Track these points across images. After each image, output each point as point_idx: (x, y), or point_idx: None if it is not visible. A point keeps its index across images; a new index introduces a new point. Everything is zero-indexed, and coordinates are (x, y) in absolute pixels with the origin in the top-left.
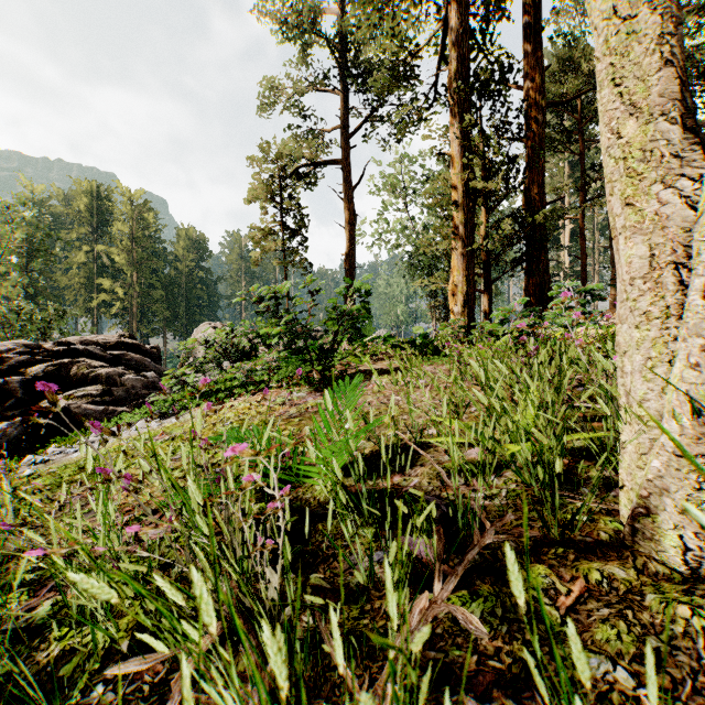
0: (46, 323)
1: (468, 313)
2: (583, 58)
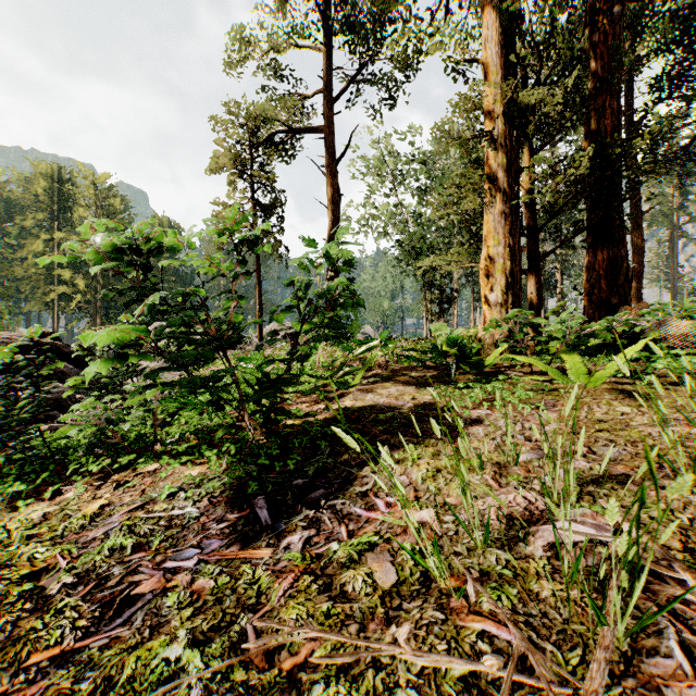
0: None
1: (513, 303)
2: None
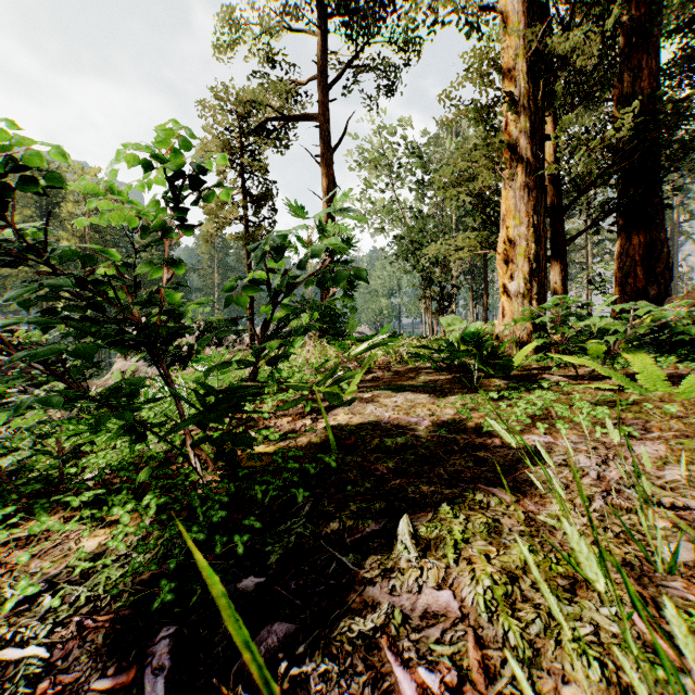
0: None
1: (537, 293)
2: None
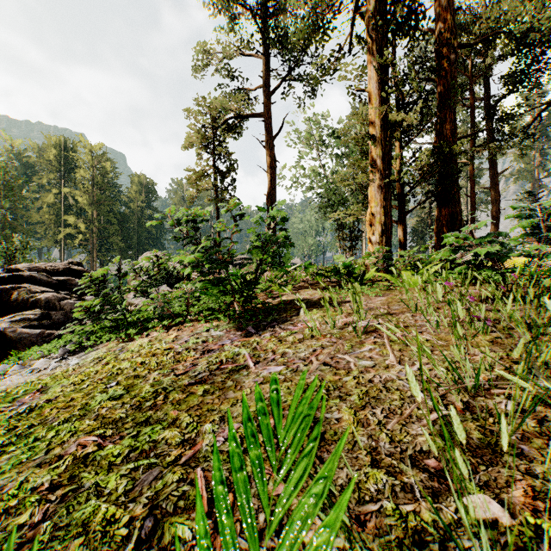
0: (12, 252)
1: (386, 242)
2: (473, 23)
